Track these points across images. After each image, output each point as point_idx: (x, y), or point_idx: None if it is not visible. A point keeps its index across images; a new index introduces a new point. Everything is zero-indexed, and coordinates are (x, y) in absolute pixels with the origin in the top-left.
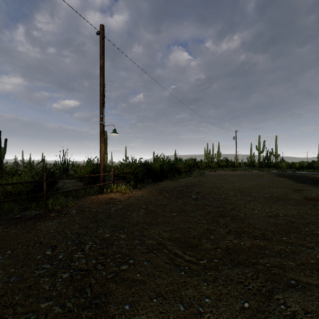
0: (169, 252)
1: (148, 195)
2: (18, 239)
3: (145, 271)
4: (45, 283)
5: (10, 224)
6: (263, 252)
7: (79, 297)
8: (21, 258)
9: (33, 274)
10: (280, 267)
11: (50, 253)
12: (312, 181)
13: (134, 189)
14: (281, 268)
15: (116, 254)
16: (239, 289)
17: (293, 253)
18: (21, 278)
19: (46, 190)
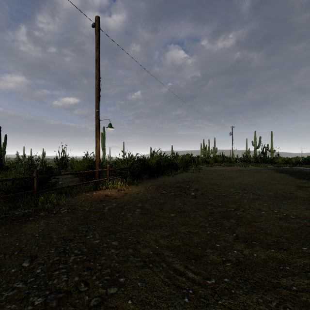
0: (168, 266)
1: (144, 192)
2: None
3: (138, 297)
4: None
5: None
6: (284, 269)
7: None
8: None
9: None
10: None
11: (27, 266)
12: None
13: (131, 185)
14: None
15: (105, 269)
16: None
17: None
18: None
19: (36, 187)
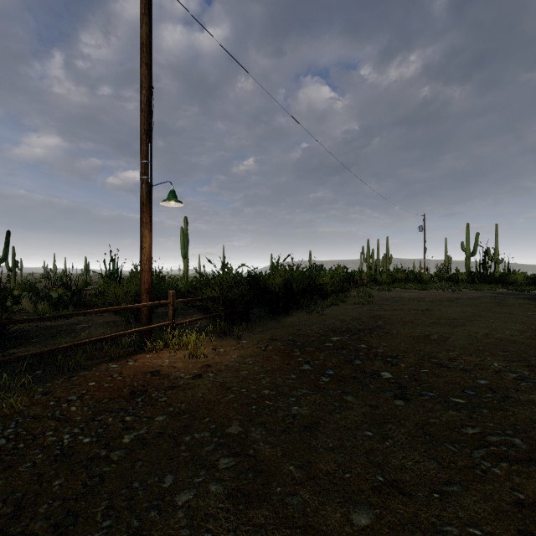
0: None
1: (254, 365)
2: None
3: None
4: None
5: None
6: None
7: None
8: None
9: None
10: None
11: None
12: None
13: (225, 338)
14: None
15: None
16: None
17: None
18: None
19: None
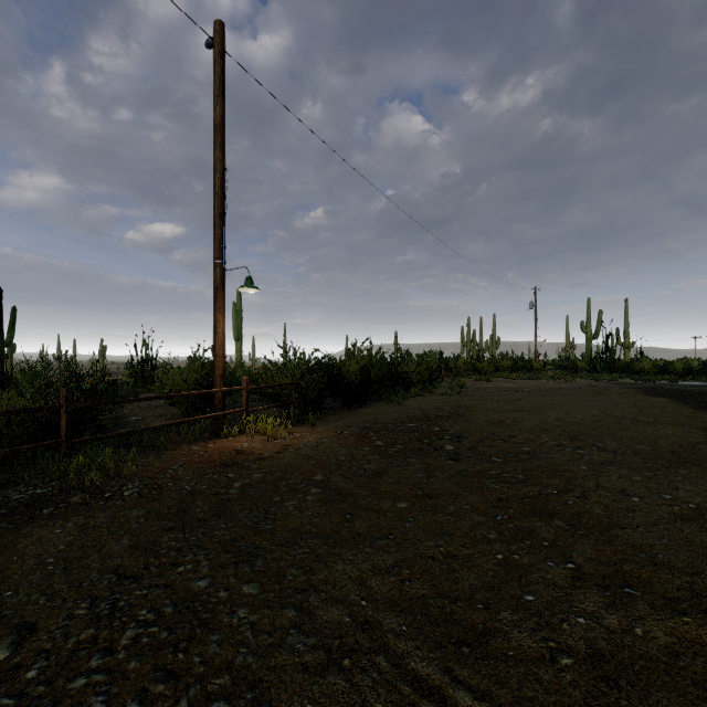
0: (396, 669)
1: (331, 442)
2: None
3: None
4: None
5: None
6: None
7: None
8: None
9: None
10: None
11: (3, 659)
12: None
13: (299, 426)
14: None
15: (215, 676)
16: None
17: None
18: None
19: (66, 433)
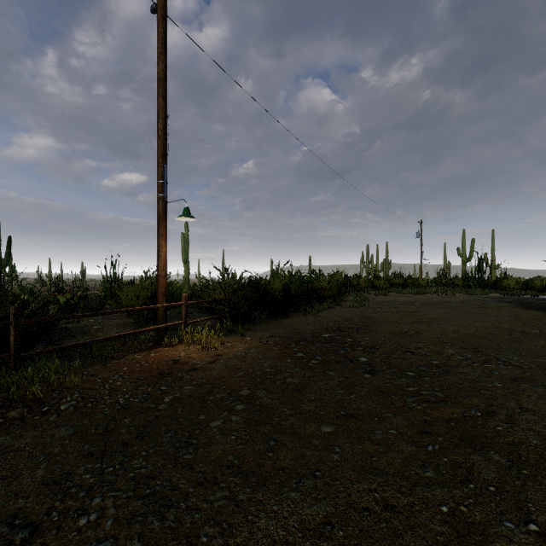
0: None
1: (257, 353)
2: None
3: None
4: None
5: None
6: None
7: None
8: None
9: None
10: None
11: None
12: None
13: (231, 336)
14: None
15: None
16: None
17: None
18: None
19: (14, 347)
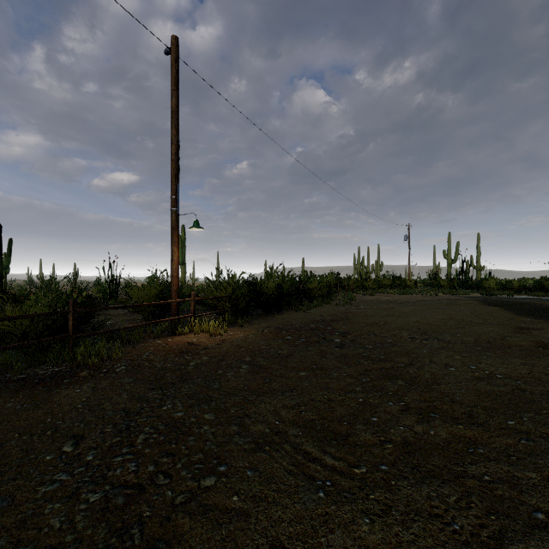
0: (295, 450)
1: (255, 337)
2: (16, 421)
3: (248, 491)
4: (54, 514)
5: (6, 391)
6: (475, 452)
7: (117, 547)
8: (15, 461)
9: (33, 494)
10: (510, 483)
11: (70, 451)
12: (546, 313)
13: (232, 327)
14: (514, 486)
15: (195, 454)
16: (436, 532)
17: (533, 455)
18: (9, 502)
19: (73, 329)
